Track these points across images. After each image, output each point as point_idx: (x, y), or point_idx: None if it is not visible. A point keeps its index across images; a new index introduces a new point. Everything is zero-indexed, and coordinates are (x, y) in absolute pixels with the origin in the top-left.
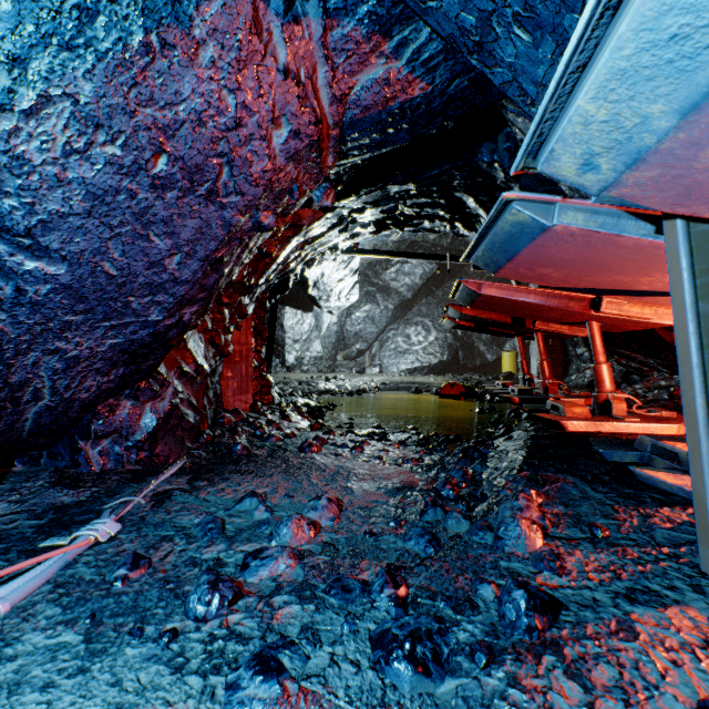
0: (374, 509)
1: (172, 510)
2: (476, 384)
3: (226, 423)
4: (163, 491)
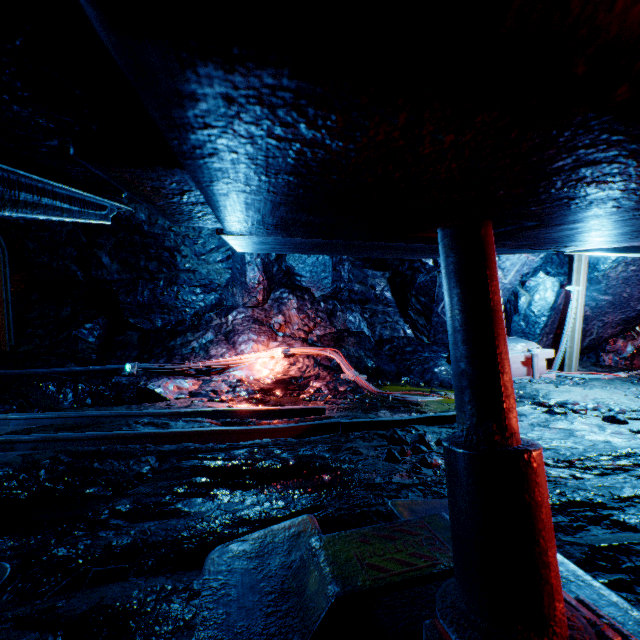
0: None
1: None
2: None
3: None
4: (639, 374)
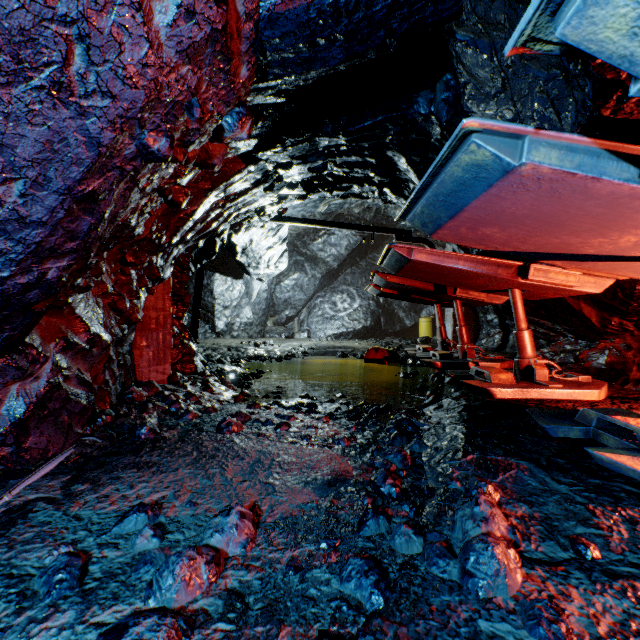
0: (301, 518)
1: (18, 540)
2: (398, 349)
3: (135, 399)
4: (21, 504)
